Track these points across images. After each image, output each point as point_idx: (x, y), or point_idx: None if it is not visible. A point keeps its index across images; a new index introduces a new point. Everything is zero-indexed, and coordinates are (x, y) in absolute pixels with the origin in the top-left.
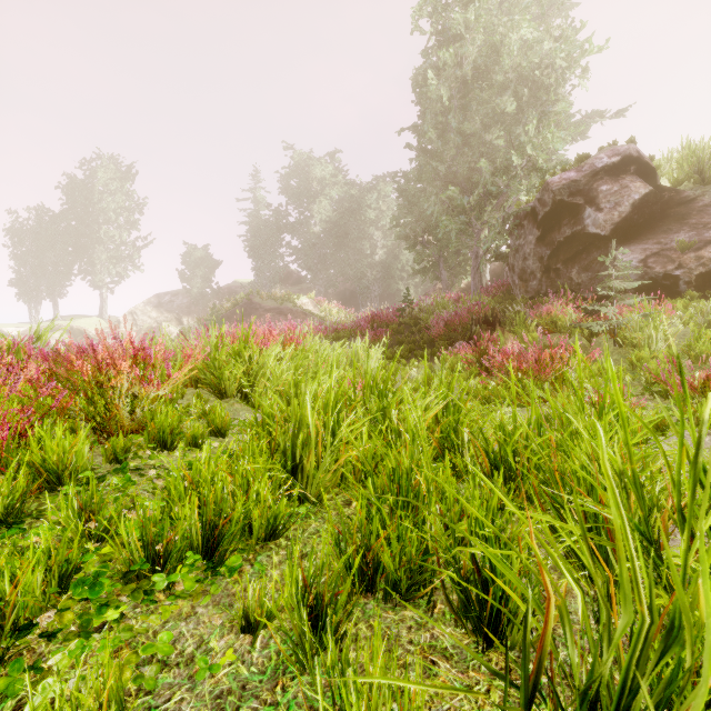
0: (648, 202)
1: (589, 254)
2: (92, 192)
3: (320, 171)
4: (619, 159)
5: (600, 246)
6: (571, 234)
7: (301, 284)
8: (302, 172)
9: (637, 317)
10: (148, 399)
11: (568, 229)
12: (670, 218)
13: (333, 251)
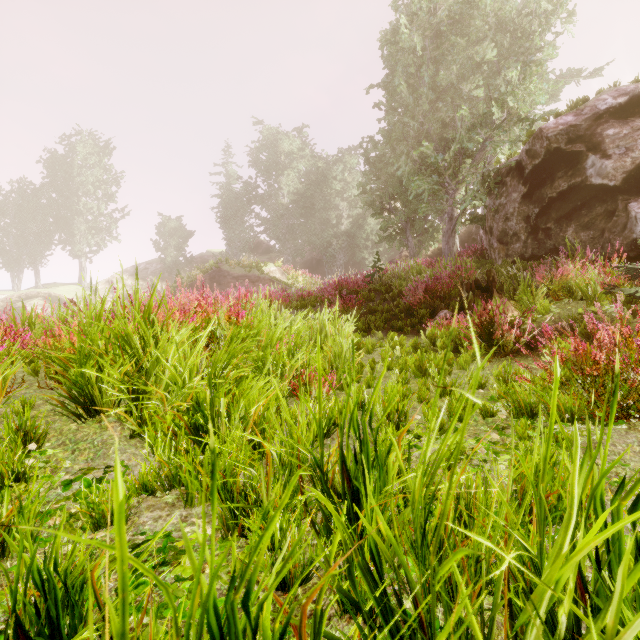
0: None
1: (590, 210)
2: (72, 166)
3: (288, 145)
4: (626, 99)
5: (605, 199)
6: (567, 188)
7: (270, 254)
8: (271, 146)
9: None
10: None
11: (563, 182)
12: None
13: (301, 222)
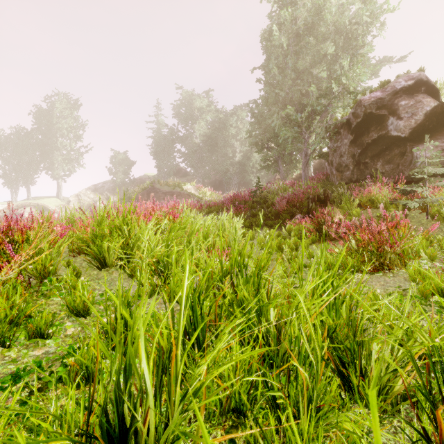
0: (436, 113)
1: (391, 151)
2: (52, 117)
3: (199, 103)
4: (413, 82)
5: (400, 145)
6: (377, 137)
7: (187, 176)
8: (188, 104)
9: None
10: None
11: (375, 133)
12: None
13: (208, 155)
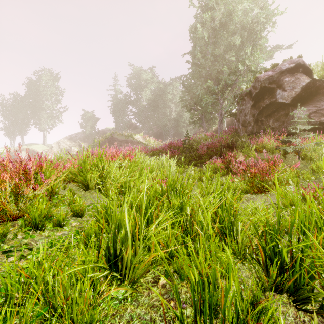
0: (309, 86)
1: (279, 113)
2: (39, 86)
3: (145, 76)
4: (294, 65)
5: (284, 108)
6: (269, 103)
7: (137, 129)
8: (137, 77)
9: (312, 144)
10: (27, 197)
11: (268, 100)
12: (320, 94)
13: (152, 113)
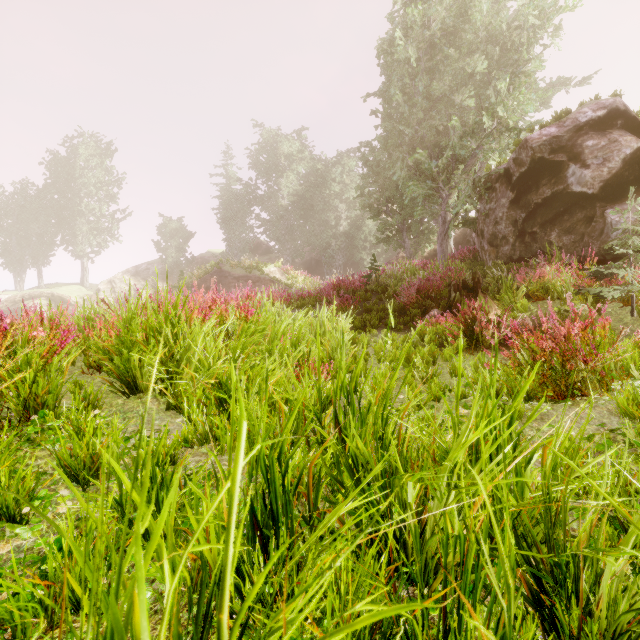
0: (639, 158)
1: (572, 216)
2: (74, 168)
3: (287, 147)
4: (605, 112)
5: (585, 206)
6: (551, 195)
7: (270, 254)
8: (271, 148)
9: None
10: None
11: (547, 189)
12: None
13: (300, 223)
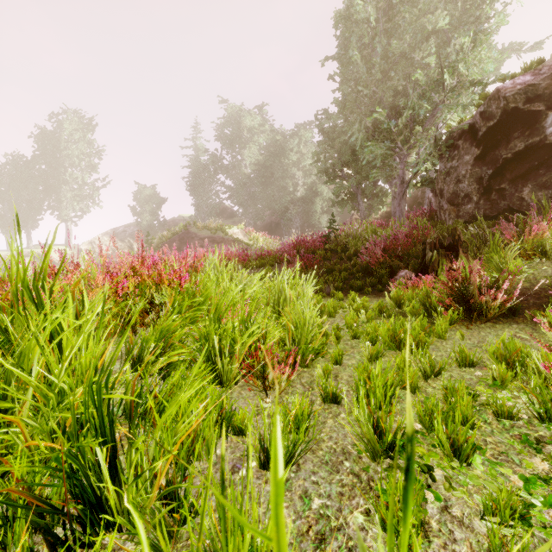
0: None
1: (549, 169)
2: (59, 141)
3: (250, 121)
4: None
5: None
6: (524, 148)
7: (234, 218)
8: (235, 122)
9: None
10: None
11: (520, 142)
12: None
13: (261, 189)
